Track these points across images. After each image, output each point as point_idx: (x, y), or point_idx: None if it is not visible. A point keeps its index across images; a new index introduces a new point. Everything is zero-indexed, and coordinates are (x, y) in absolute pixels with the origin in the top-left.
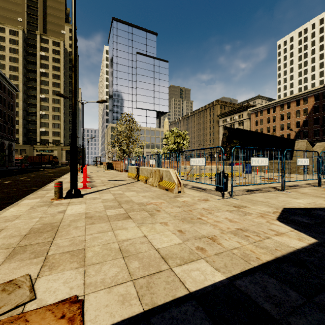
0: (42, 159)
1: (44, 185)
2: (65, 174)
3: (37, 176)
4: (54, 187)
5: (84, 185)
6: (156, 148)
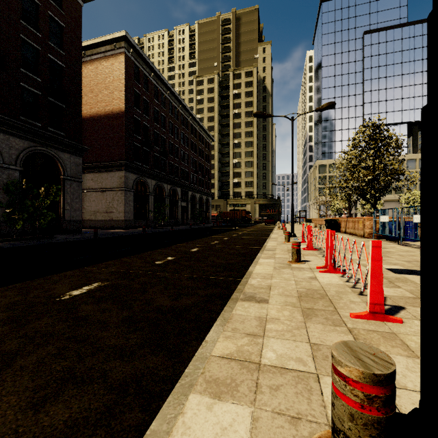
0: (235, 215)
1: (243, 266)
2: (267, 239)
3: (231, 241)
4: (265, 281)
5: (372, 306)
6: (413, 191)
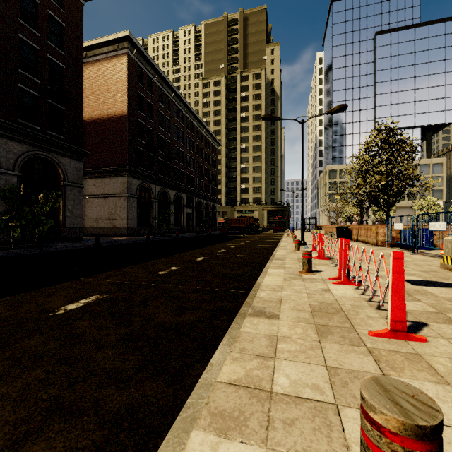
0: (243, 222)
1: (251, 276)
2: (276, 248)
3: (238, 249)
4: (275, 294)
5: (393, 323)
6: (427, 197)
